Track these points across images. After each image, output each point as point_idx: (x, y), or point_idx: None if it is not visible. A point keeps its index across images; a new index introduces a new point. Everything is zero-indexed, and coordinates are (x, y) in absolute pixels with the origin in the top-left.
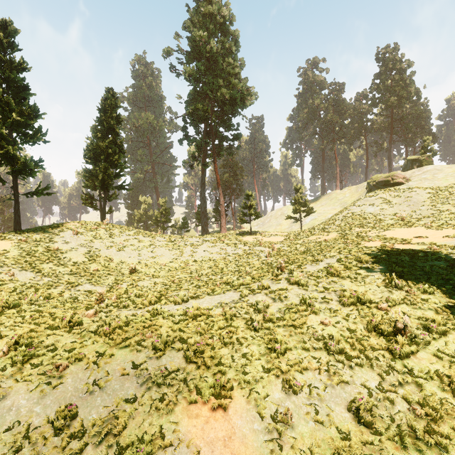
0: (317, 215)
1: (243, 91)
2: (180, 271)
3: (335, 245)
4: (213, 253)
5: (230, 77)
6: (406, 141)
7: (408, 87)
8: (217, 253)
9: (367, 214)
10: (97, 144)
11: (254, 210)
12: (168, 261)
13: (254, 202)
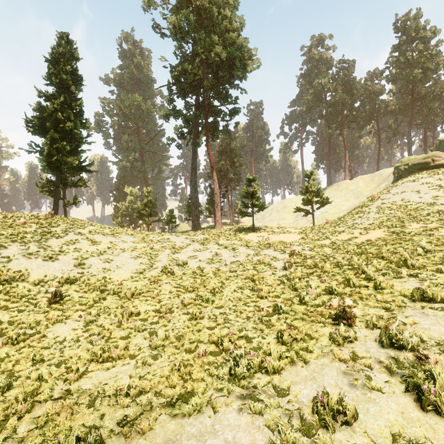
0: (328, 207)
1: (243, 52)
2: (143, 296)
3: (405, 252)
4: (202, 260)
5: (227, 33)
6: (426, 124)
7: (433, 58)
8: (207, 260)
9: (415, 203)
10: (41, 106)
11: (258, 199)
12: (128, 277)
13: (258, 190)
